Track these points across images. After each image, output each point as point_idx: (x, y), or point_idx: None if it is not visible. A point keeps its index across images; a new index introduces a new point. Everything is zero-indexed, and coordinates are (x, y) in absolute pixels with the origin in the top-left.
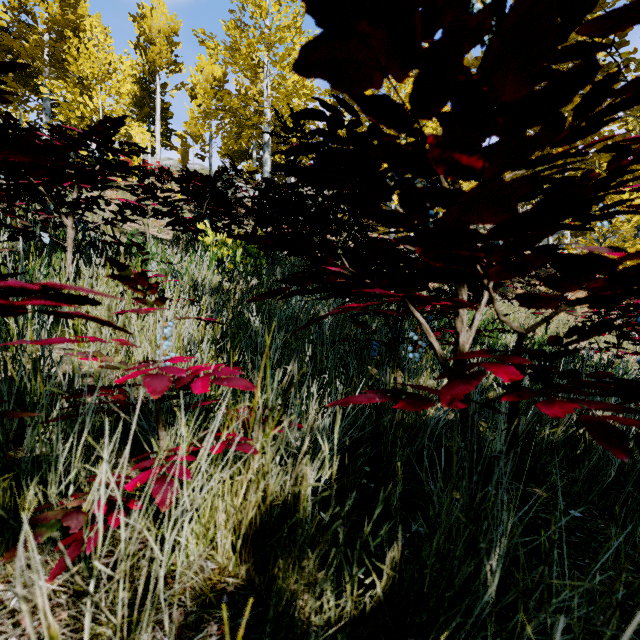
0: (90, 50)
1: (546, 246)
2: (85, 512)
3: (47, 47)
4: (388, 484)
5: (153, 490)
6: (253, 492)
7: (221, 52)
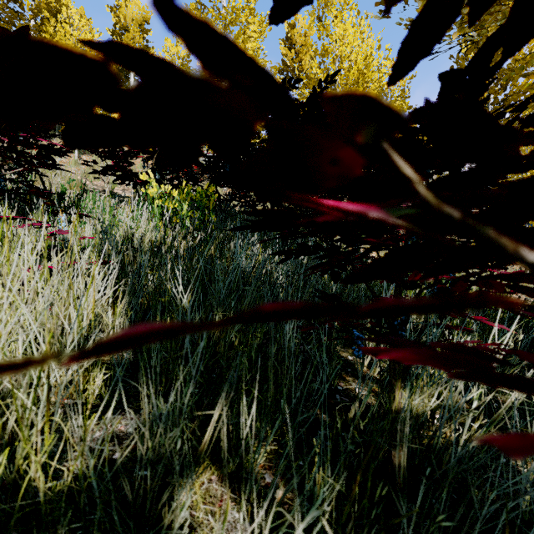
0: (65, 28)
1: None
2: None
3: (32, 30)
4: None
5: None
6: None
7: None
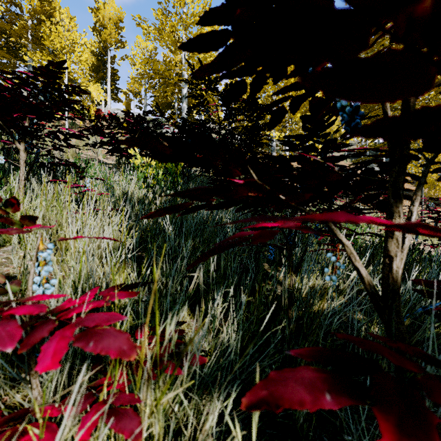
0: (58, 29)
1: None
2: None
3: (30, 29)
4: None
5: None
6: None
7: (152, 31)
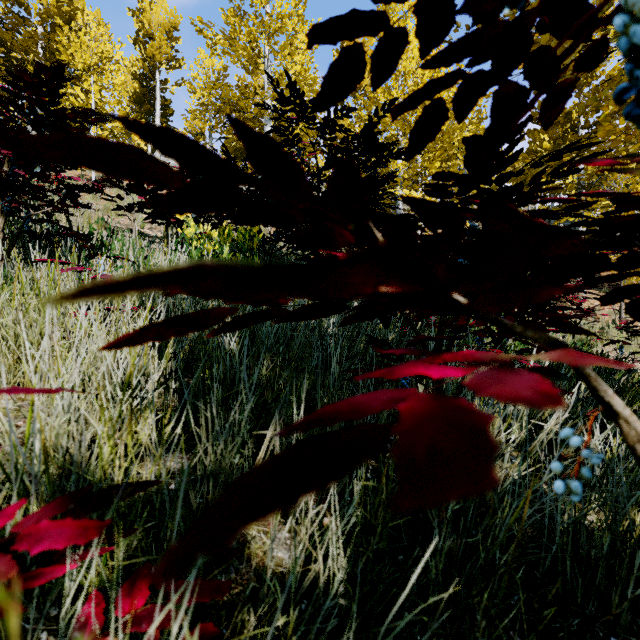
0: (81, 38)
1: None
2: None
3: (40, 39)
4: None
5: None
6: None
7: (220, 41)
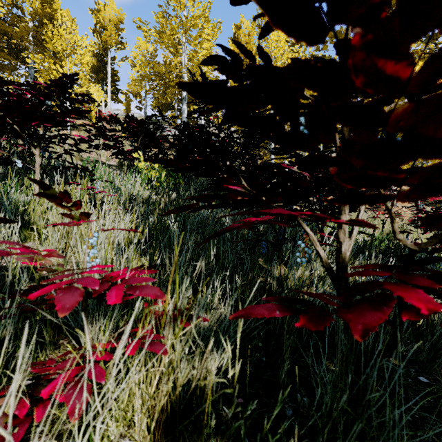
0: (61, 32)
1: (414, 168)
2: (8, 412)
3: (31, 31)
4: (277, 359)
5: (67, 396)
6: (165, 382)
7: (152, 34)
